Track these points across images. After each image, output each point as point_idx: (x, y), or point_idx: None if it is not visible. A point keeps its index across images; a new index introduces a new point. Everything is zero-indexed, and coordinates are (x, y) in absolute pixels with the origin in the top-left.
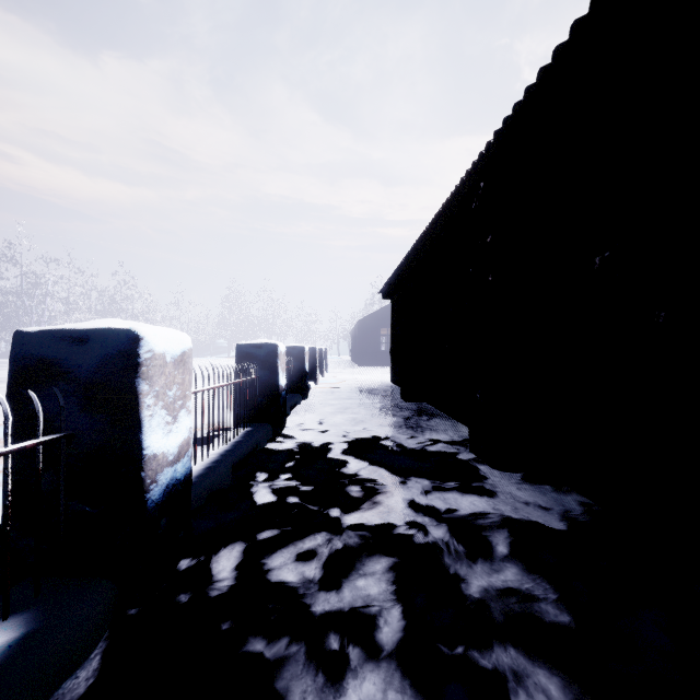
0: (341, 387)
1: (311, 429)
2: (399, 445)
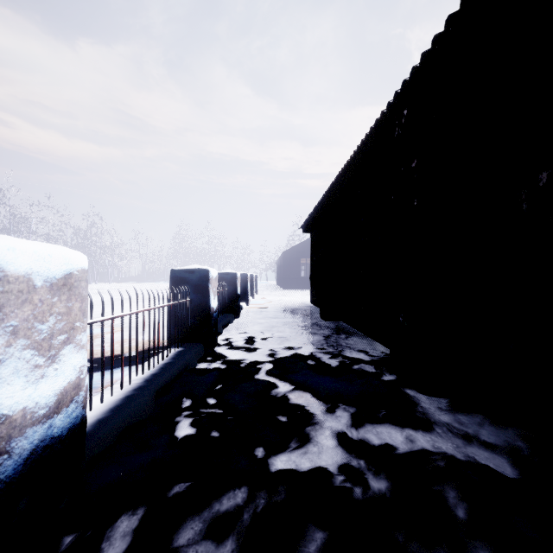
0: (269, 307)
1: (240, 347)
2: (323, 365)
